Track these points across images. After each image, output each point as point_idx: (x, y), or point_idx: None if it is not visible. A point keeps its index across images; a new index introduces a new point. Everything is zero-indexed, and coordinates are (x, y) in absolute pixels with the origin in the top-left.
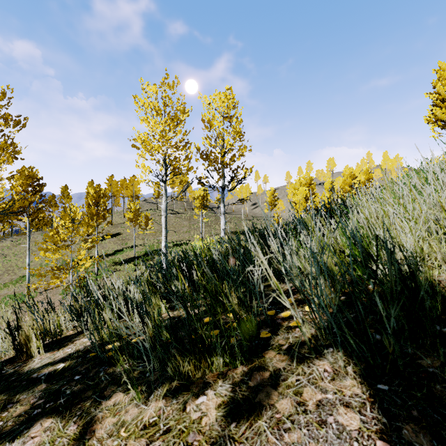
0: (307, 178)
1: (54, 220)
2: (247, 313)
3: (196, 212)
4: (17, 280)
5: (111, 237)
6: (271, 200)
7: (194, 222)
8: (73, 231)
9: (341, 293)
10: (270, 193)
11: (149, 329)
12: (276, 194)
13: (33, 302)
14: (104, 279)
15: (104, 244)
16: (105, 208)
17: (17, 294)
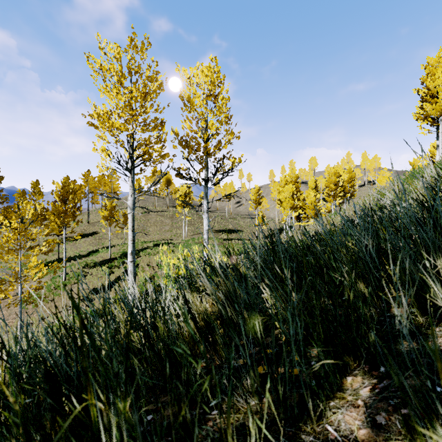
0: (293, 175)
1: None
2: None
3: (179, 210)
4: None
5: (86, 237)
6: (256, 198)
7: (177, 220)
8: (22, 232)
9: None
10: (255, 191)
11: None
12: (260, 192)
13: None
14: None
15: (78, 244)
16: (75, 205)
17: None
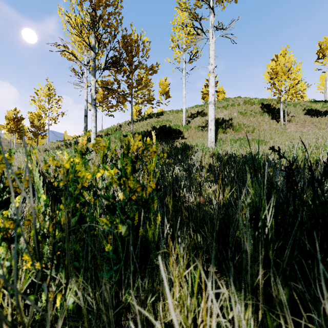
0: None
1: None
2: None
3: None
4: None
5: None
6: None
7: None
8: None
9: None
10: None
11: None
12: None
13: None
14: None
15: None
16: None
17: None
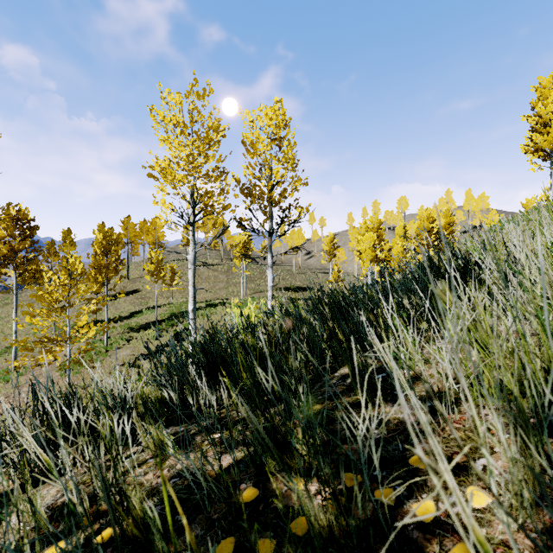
0: (375, 220)
1: (44, 275)
2: (340, 513)
3: (236, 263)
4: (1, 352)
5: (126, 296)
6: (330, 248)
7: (233, 276)
8: (71, 289)
9: (539, 455)
10: (329, 239)
11: (127, 523)
12: (336, 241)
13: (21, 382)
14: (47, 406)
15: (117, 304)
16: (117, 258)
17: (1, 371)
